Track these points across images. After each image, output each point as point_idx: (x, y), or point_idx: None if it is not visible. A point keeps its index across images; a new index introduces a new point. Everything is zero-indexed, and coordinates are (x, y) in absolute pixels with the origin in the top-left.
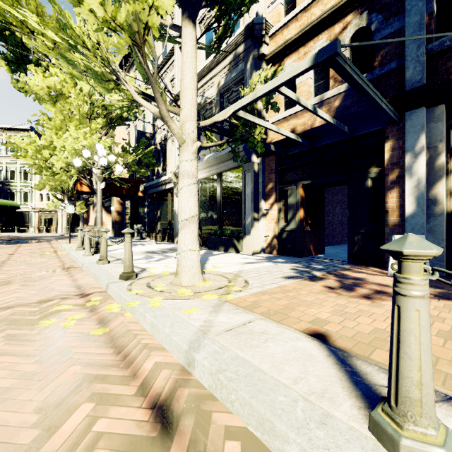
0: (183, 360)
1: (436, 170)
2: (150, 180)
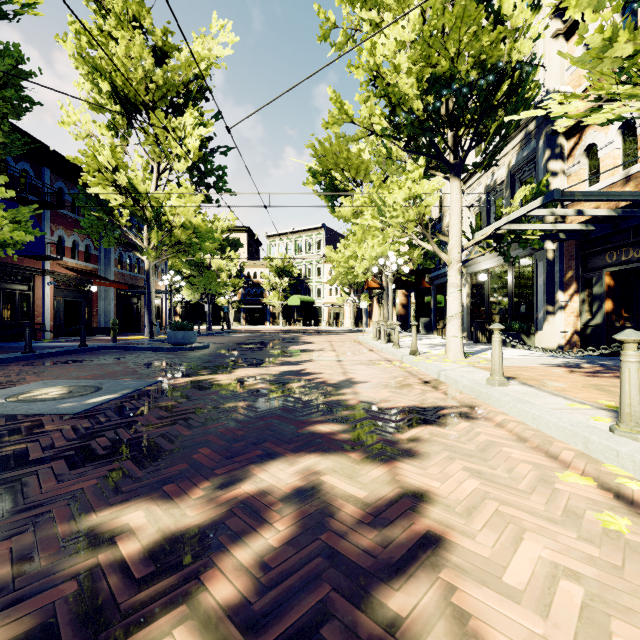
0: (437, 376)
1: None
2: (437, 269)
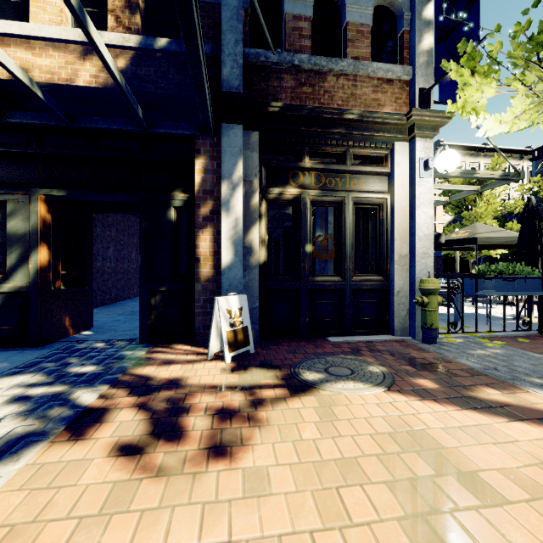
0: None
1: (252, 211)
2: None
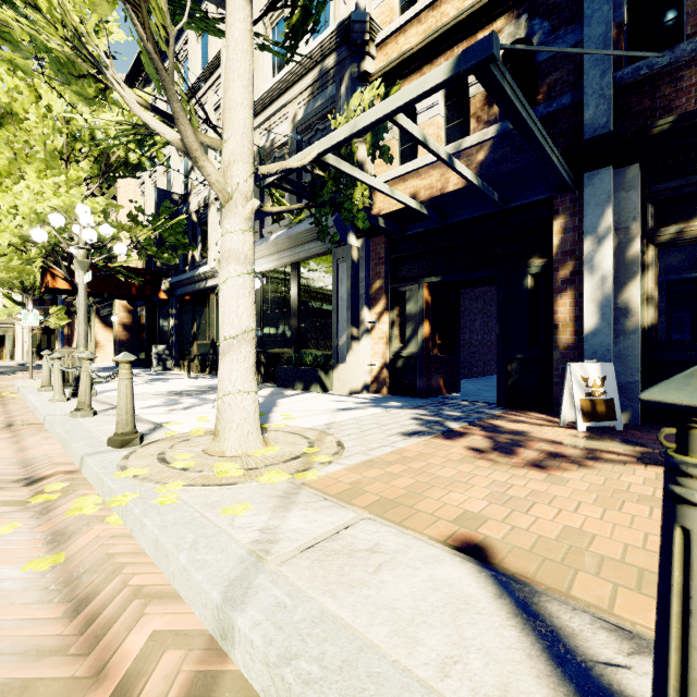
0: (213, 624)
1: (628, 264)
2: (181, 272)
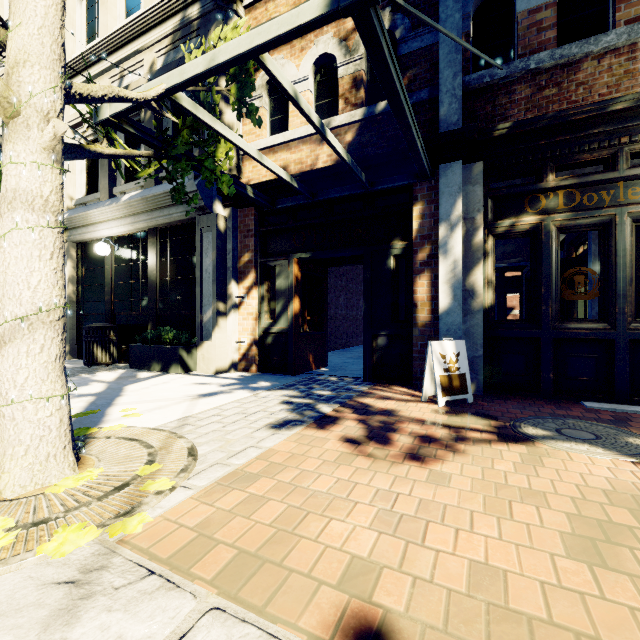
0: None
1: (474, 250)
2: None
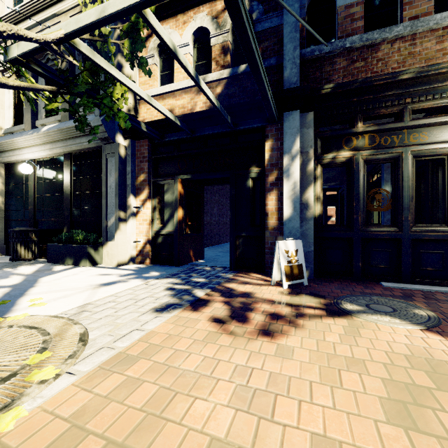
0: None
1: (308, 175)
2: None
